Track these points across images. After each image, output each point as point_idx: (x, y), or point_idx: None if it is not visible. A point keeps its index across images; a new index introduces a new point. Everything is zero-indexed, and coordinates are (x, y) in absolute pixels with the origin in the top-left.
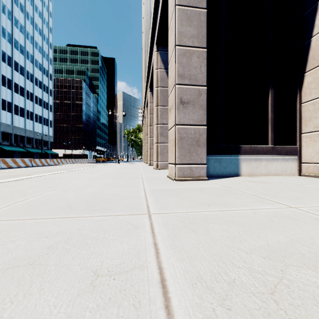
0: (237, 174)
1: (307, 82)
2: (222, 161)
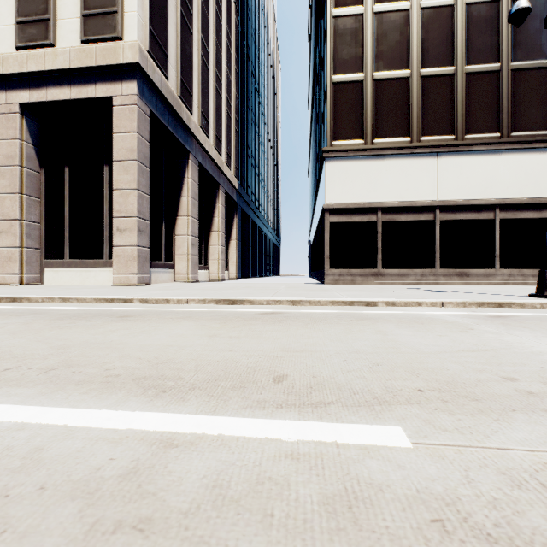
0: (150, 282)
1: (179, 223)
2: None
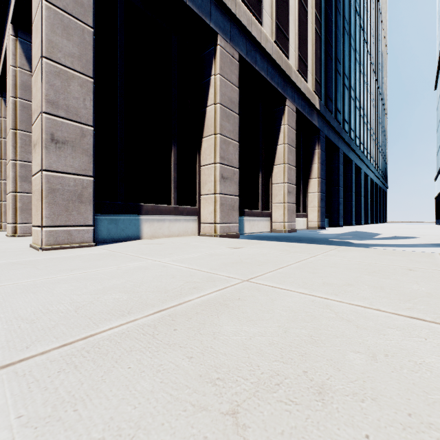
0: (138, 237)
1: (204, 147)
2: (119, 222)
